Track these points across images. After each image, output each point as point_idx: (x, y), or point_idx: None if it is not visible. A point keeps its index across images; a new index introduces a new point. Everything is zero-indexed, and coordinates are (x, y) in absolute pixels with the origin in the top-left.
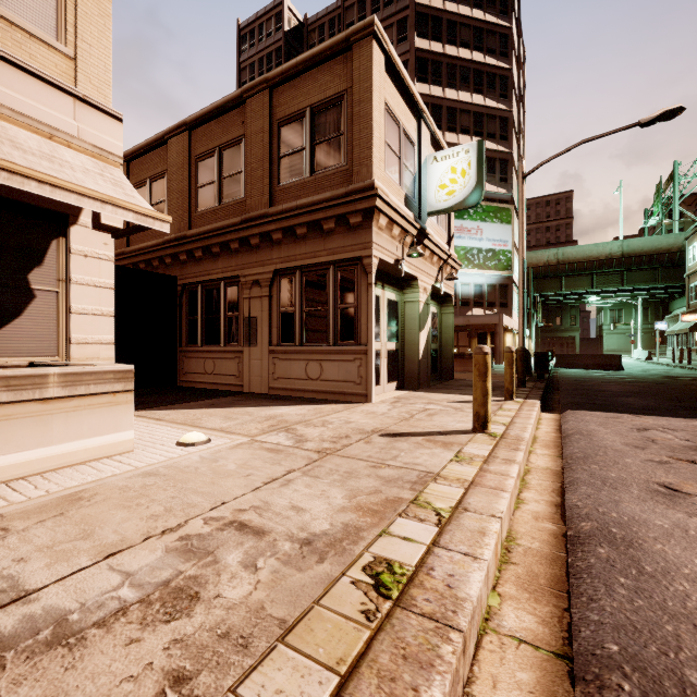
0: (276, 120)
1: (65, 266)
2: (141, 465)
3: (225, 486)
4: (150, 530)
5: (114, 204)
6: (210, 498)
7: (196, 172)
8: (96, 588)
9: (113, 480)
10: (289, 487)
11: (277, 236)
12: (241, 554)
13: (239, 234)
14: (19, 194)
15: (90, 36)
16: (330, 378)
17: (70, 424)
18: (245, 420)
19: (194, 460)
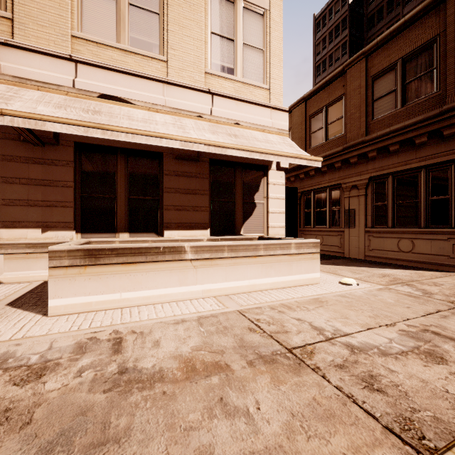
0: (370, 77)
1: (266, 190)
2: (332, 291)
3: (398, 310)
4: (377, 323)
5: (299, 157)
6: (395, 314)
7: (309, 125)
8: (379, 340)
9: (327, 296)
10: (448, 319)
11: (371, 154)
12: (451, 347)
13: (341, 157)
14: (252, 160)
15: (275, 75)
16: (422, 252)
17: (297, 266)
18: (367, 275)
19: (360, 293)
